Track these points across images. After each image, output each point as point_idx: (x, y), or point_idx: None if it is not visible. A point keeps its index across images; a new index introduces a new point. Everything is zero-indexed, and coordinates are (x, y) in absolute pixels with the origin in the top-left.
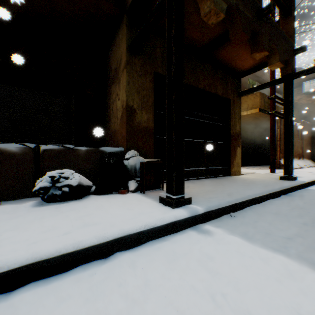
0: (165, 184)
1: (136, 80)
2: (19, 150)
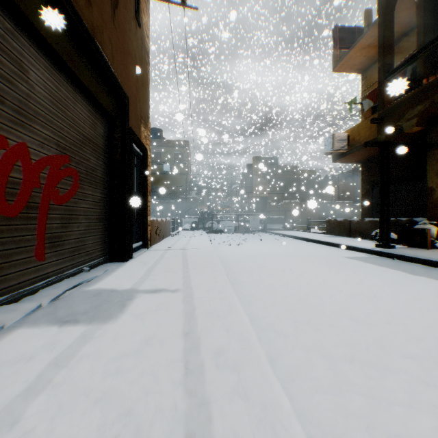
0: None
1: (433, 166)
2: None
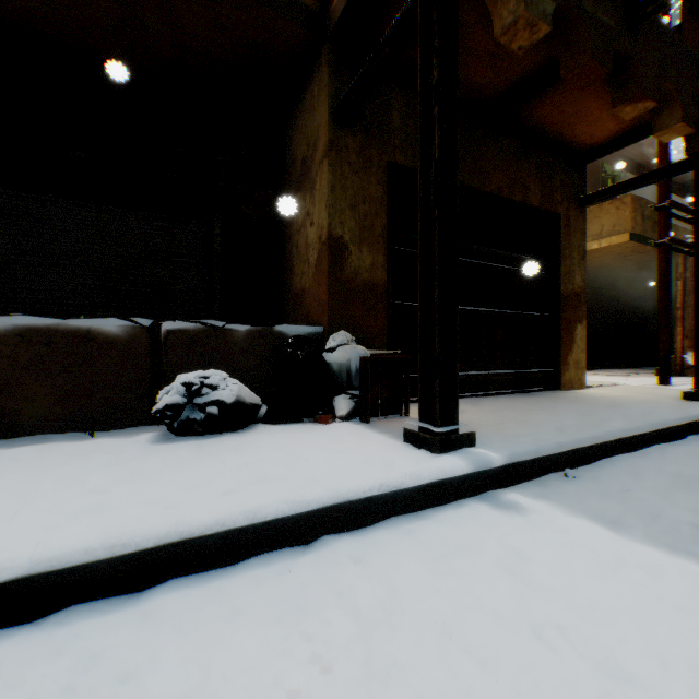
0: (411, 406)
1: (349, 183)
2: (124, 332)
